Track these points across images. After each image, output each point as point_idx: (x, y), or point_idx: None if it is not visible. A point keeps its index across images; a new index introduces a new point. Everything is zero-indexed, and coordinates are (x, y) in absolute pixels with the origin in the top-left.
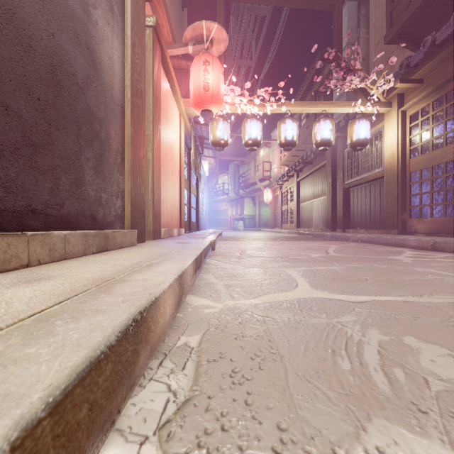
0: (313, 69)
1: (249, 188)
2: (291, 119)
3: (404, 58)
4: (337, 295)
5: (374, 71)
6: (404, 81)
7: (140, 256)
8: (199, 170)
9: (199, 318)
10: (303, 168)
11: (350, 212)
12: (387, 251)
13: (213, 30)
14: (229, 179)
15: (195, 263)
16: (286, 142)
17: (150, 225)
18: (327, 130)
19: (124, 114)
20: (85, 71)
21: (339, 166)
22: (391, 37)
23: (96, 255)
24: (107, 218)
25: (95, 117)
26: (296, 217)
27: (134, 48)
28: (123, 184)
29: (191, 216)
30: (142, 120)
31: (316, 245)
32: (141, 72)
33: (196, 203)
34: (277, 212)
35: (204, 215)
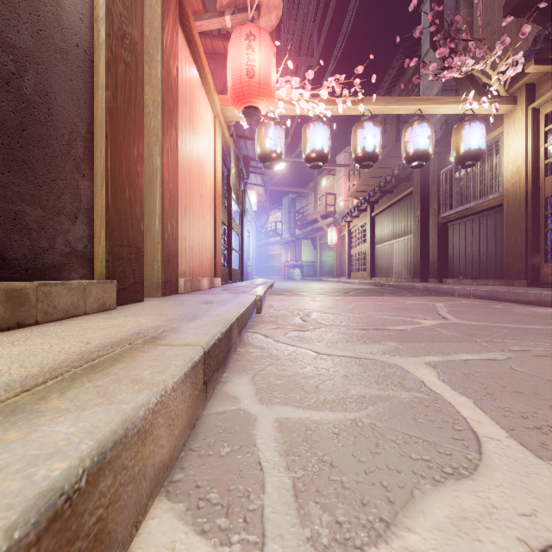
0: (394, 68)
1: (308, 227)
2: (373, 122)
3: (528, 40)
4: None
5: (503, 39)
6: (541, 62)
7: (58, 350)
8: (243, 200)
9: None
10: (379, 199)
11: (449, 255)
12: (537, 314)
13: None
14: (283, 216)
15: (203, 365)
16: (365, 155)
17: (158, 272)
18: (424, 138)
19: (93, 69)
20: None
21: (432, 193)
22: (515, 6)
23: None
24: (43, 257)
25: (1, 40)
26: (369, 263)
27: None
28: (90, 197)
29: (233, 261)
30: (135, 92)
31: (412, 303)
32: (133, 9)
33: (240, 245)
34: (344, 257)
35: (251, 260)
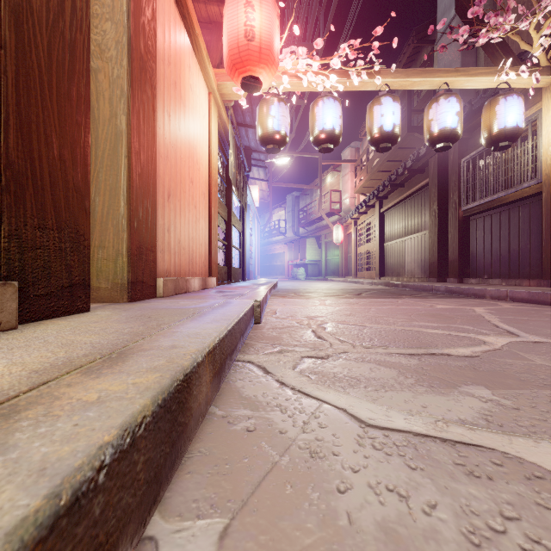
0: (405, 54)
1: (312, 225)
2: (392, 97)
3: None
4: None
5: None
6: None
7: None
8: (244, 194)
9: None
10: (389, 194)
11: (471, 253)
12: None
13: None
14: (286, 214)
15: None
16: (383, 136)
17: (123, 270)
18: (451, 114)
19: None
20: None
21: (452, 184)
22: None
23: None
24: None
25: None
26: (378, 262)
27: None
28: None
29: (234, 259)
30: (72, 3)
31: (445, 308)
32: None
33: (241, 242)
34: (350, 256)
35: (253, 259)
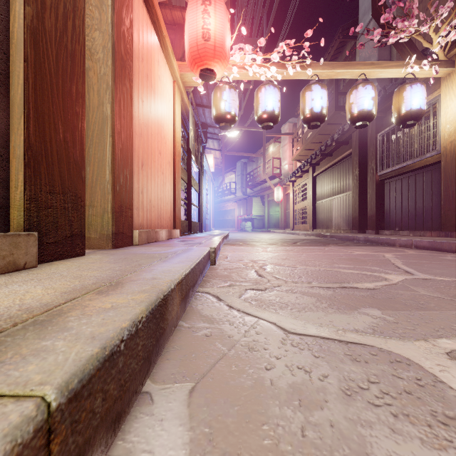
0: (333, 47)
1: (257, 187)
2: (320, 85)
3: None
4: None
5: None
6: None
7: None
8: (202, 161)
9: None
10: (320, 161)
11: (385, 209)
12: None
13: None
14: (236, 177)
15: (47, 444)
16: (313, 116)
17: (108, 224)
18: (368, 99)
19: None
20: None
21: (370, 154)
22: None
23: None
24: None
25: None
26: (311, 217)
27: None
28: (2, 131)
29: (193, 215)
30: (73, 22)
31: (362, 254)
32: None
33: (199, 201)
34: (289, 212)
35: (209, 214)
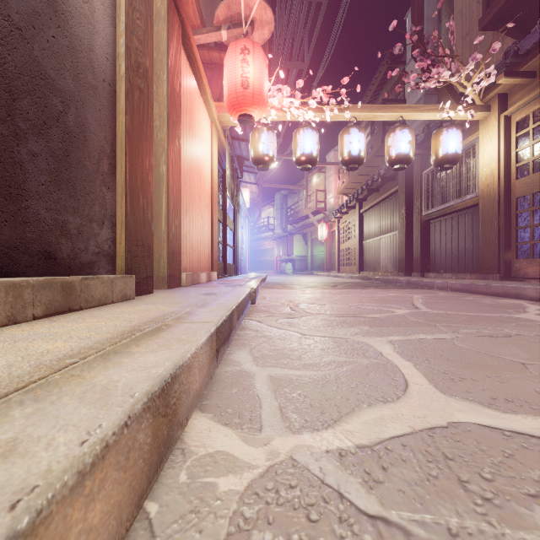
0: (381, 72)
1: (299, 223)
2: (358, 128)
3: (503, 51)
4: (505, 415)
5: (474, 57)
6: (511, 75)
7: (114, 325)
8: (237, 198)
9: (199, 526)
10: (367, 197)
11: (431, 251)
12: (500, 305)
13: (254, 8)
14: (275, 212)
15: (216, 337)
16: (351, 159)
17: (164, 267)
18: (405, 143)
19: (115, 98)
20: (29, 2)
21: (416, 192)
22: (489, 21)
23: (39, 321)
24: (80, 256)
25: (53, 87)
26: (358, 258)
27: (133, 0)
28: (113, 205)
29: (228, 256)
30: (147, 112)
31: (393, 295)
32: (146, 42)
33: (234, 241)
34: (334, 252)
35: (244, 255)
